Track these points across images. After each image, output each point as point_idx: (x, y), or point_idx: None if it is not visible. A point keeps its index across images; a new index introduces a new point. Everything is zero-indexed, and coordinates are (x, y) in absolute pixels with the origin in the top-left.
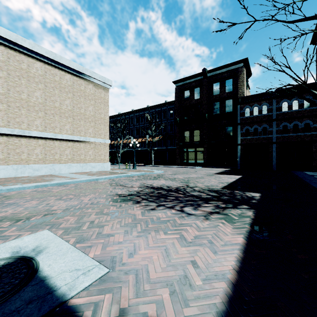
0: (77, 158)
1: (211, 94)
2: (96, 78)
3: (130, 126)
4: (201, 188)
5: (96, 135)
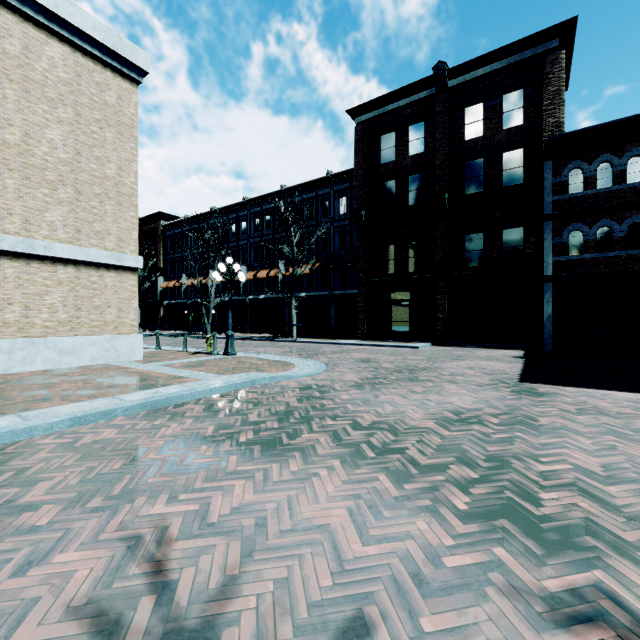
0: None
1: (459, 139)
2: (80, 26)
3: (240, 240)
4: None
5: (81, 237)
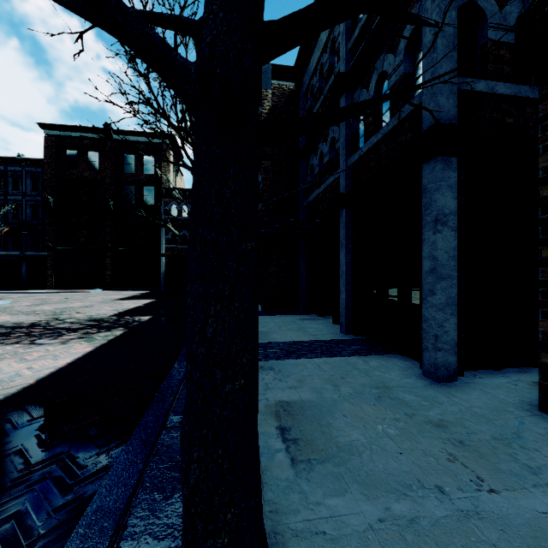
0: None
1: (121, 171)
2: None
3: None
4: (78, 319)
5: None
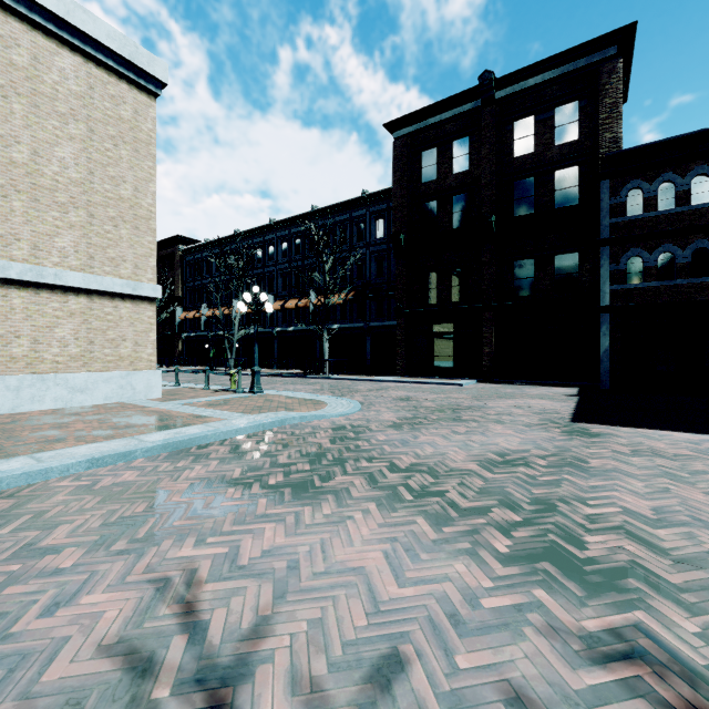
0: None
1: (508, 156)
2: (94, 34)
3: (266, 266)
4: None
5: (94, 265)
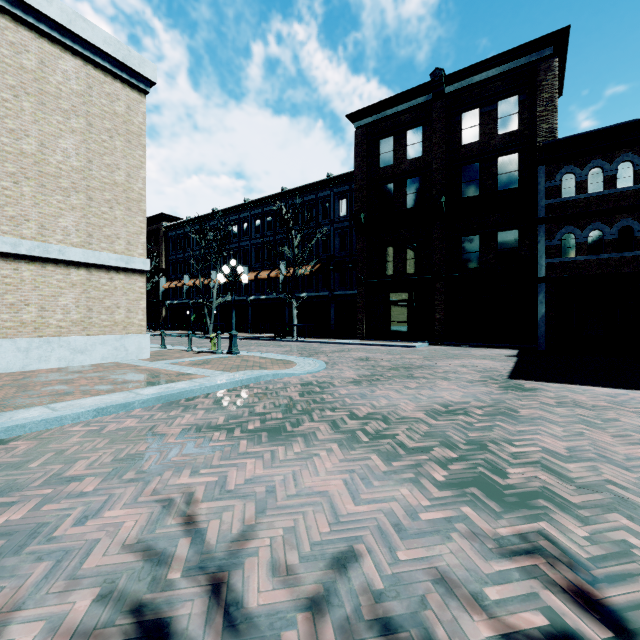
0: (0, 318)
1: (456, 143)
2: (92, 40)
3: (241, 241)
4: None
5: (93, 242)
